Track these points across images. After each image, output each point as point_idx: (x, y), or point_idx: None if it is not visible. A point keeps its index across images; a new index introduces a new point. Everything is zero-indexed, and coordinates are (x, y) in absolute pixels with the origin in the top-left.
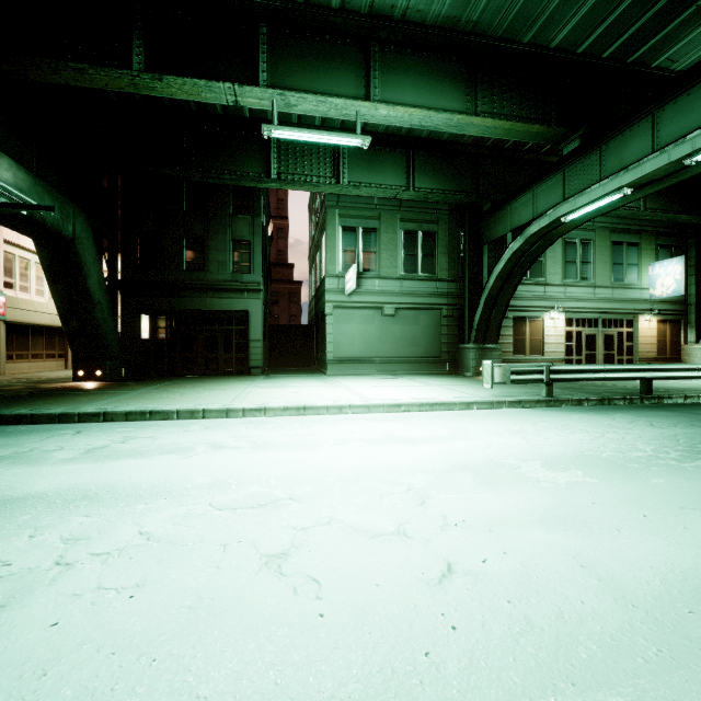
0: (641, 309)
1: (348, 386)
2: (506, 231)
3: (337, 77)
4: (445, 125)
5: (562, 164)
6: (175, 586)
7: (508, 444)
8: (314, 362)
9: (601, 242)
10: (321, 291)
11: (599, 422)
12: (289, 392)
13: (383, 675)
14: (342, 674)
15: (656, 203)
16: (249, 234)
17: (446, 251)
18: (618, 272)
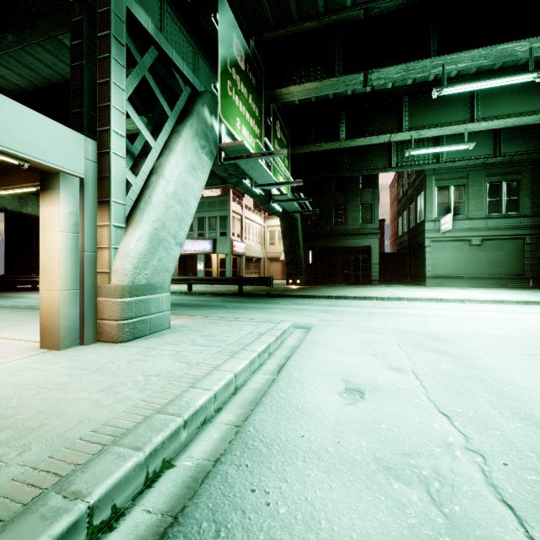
0: None
1: (453, 292)
2: None
3: (451, 112)
4: (533, 120)
5: None
6: (466, 326)
7: None
8: (405, 278)
9: None
10: (419, 231)
11: None
12: (419, 293)
13: (539, 336)
14: (528, 335)
15: None
16: (371, 200)
17: (529, 193)
18: None
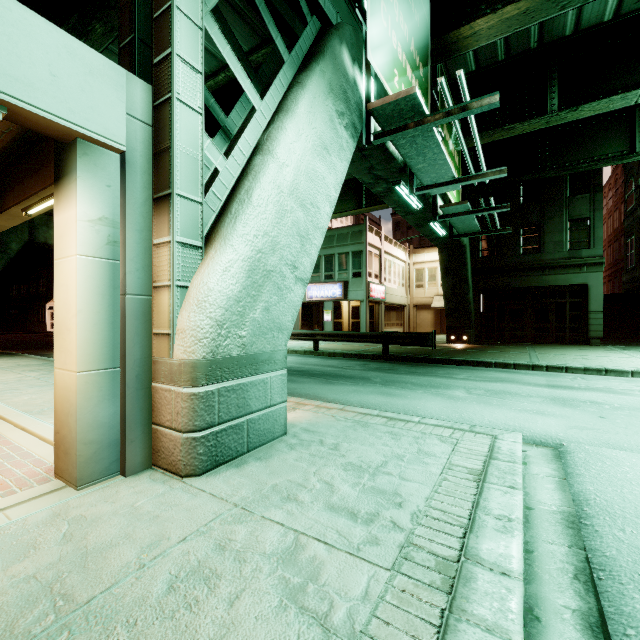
0: None
1: None
2: None
3: None
4: None
5: None
6: None
7: None
8: None
9: None
10: None
11: None
12: None
13: None
14: None
15: None
16: (588, 212)
17: None
18: None
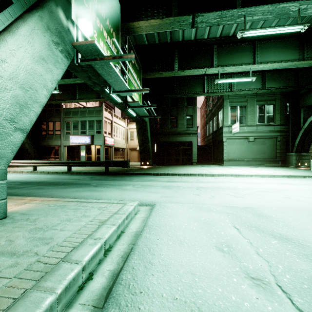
0: None
1: (241, 169)
2: None
3: (242, 57)
4: (288, 66)
5: None
6: (271, 198)
7: None
8: (210, 160)
9: None
10: (219, 132)
11: None
12: (223, 170)
13: None
14: None
15: None
16: (192, 113)
17: (279, 112)
18: None
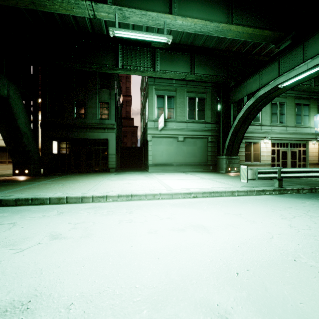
0: (310, 138)
1: (159, 179)
2: (243, 96)
3: (153, 1)
4: (214, 31)
5: (278, 56)
6: None
7: (285, 233)
8: (143, 165)
9: (290, 103)
10: (146, 129)
11: None
12: (125, 183)
13: None
14: None
15: None
16: (108, 99)
17: (210, 108)
18: (298, 119)
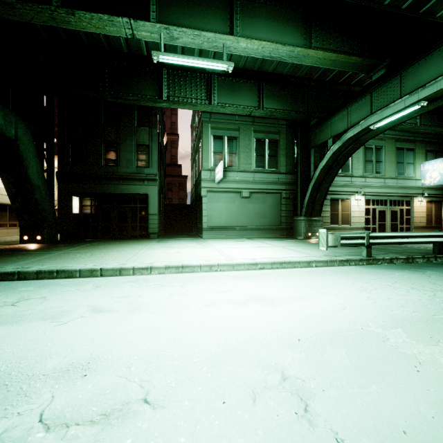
0: (415, 193)
1: (217, 247)
2: (327, 138)
3: (209, 18)
4: (288, 56)
5: (370, 88)
6: None
7: (359, 305)
8: (195, 229)
9: (389, 148)
10: (199, 181)
11: (420, 279)
12: (173, 252)
13: None
14: None
15: (428, 120)
16: (148, 141)
17: (284, 153)
18: (400, 168)
